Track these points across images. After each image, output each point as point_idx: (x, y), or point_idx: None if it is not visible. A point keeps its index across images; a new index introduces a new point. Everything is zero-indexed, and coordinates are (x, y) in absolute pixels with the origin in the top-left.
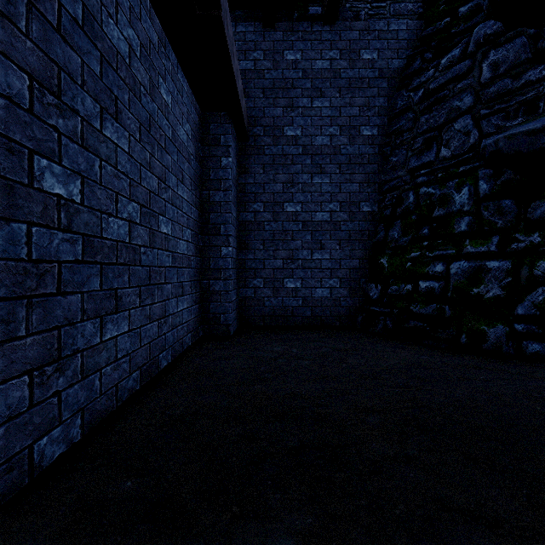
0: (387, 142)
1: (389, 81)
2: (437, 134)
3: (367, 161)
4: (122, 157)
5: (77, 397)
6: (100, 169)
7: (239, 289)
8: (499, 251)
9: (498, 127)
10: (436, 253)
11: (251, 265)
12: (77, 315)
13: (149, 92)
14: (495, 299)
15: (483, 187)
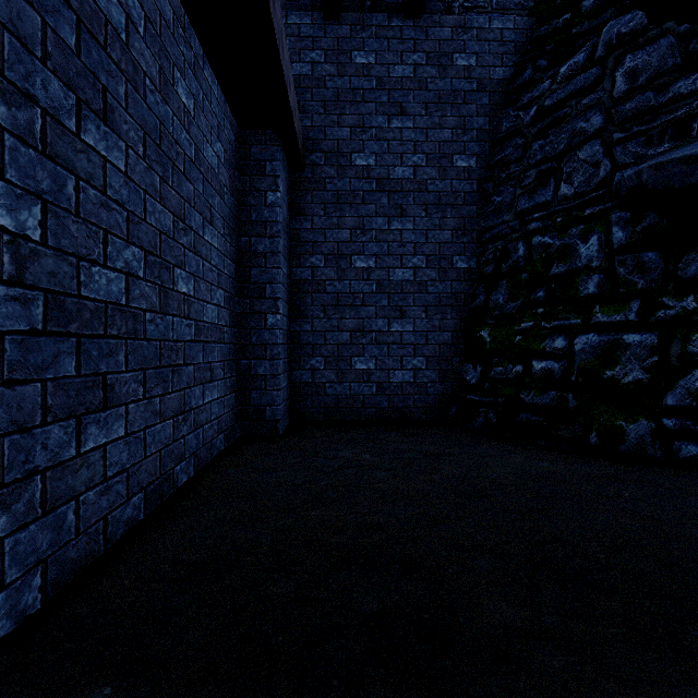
0: (489, 177)
1: (491, 96)
2: (555, 165)
3: (462, 201)
4: (114, 177)
5: (34, 543)
6: (77, 193)
7: (292, 372)
8: (640, 321)
9: (637, 156)
10: (555, 323)
11: (308, 339)
12: (34, 416)
13: (159, 88)
14: (635, 385)
15: (618, 236)
